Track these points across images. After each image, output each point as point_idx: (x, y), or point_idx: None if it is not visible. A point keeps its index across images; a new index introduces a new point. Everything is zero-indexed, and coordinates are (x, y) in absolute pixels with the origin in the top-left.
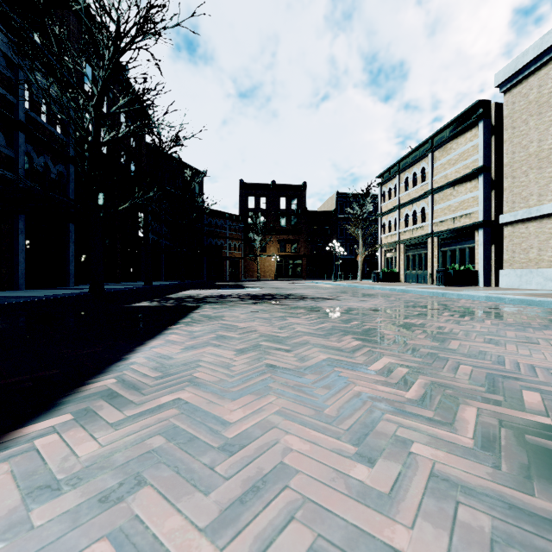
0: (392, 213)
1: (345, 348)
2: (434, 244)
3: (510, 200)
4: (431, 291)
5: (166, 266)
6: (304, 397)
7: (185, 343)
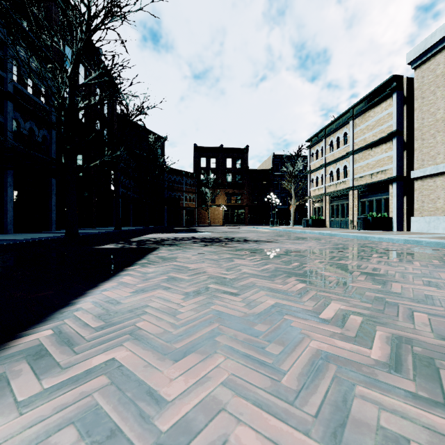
0: (319, 170)
1: (291, 291)
2: (354, 196)
3: (419, 158)
4: (355, 235)
5: (134, 214)
6: (256, 357)
7: (136, 286)
